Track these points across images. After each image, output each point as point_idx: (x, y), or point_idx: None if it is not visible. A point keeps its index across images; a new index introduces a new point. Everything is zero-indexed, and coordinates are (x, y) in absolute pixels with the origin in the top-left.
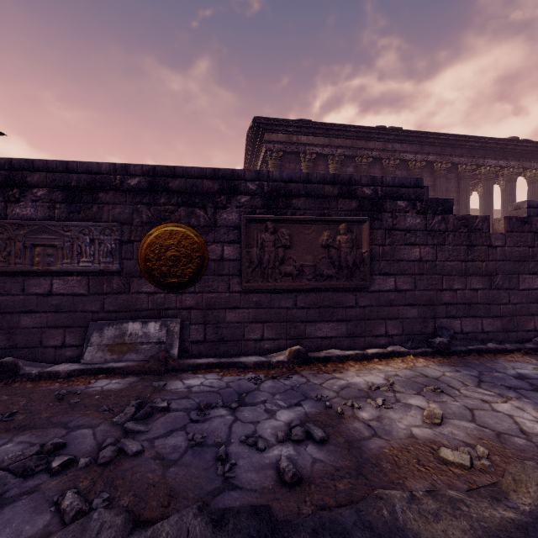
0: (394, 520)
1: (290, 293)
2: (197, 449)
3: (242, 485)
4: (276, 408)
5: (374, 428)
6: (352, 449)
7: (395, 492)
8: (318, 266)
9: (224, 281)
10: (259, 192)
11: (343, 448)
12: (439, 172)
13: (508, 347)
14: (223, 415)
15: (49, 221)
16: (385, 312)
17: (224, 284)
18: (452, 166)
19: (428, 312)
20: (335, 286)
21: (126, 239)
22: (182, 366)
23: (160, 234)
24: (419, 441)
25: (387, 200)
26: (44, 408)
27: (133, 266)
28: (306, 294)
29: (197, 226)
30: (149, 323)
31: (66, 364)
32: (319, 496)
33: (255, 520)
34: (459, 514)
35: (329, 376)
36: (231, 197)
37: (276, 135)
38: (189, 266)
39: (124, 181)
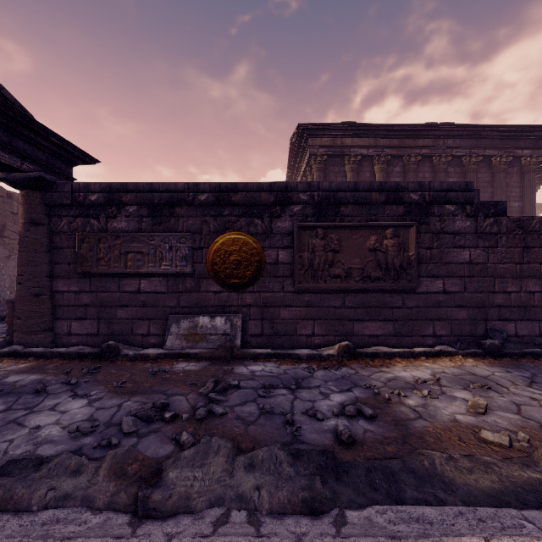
0: (433, 469)
1: (339, 294)
2: (267, 415)
3: (307, 441)
4: (329, 391)
5: (419, 412)
6: (399, 425)
7: (435, 452)
8: (365, 268)
9: (278, 282)
10: (310, 202)
11: (390, 424)
12: (498, 167)
13: None
14: (284, 394)
15: (138, 232)
16: (433, 313)
17: (278, 285)
18: (514, 159)
19: (478, 314)
20: (382, 287)
21: (197, 246)
22: (245, 355)
23: (225, 242)
24: (462, 425)
25: (434, 204)
26: (145, 380)
27: (202, 268)
28: (354, 295)
29: (256, 234)
30: (216, 317)
31: (153, 349)
32: (370, 453)
33: (323, 457)
34: (490, 471)
35: (376, 369)
36: (285, 207)
37: (320, 140)
38: (249, 268)
39: (196, 197)
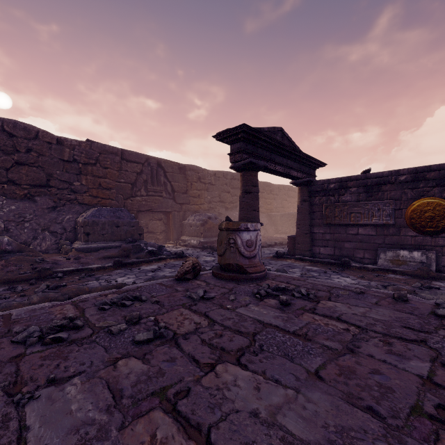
0: None
1: None
2: None
3: None
4: None
5: None
6: None
7: None
8: None
9: None
10: None
11: None
12: None
13: None
14: None
15: (357, 202)
16: None
17: None
18: None
19: None
20: None
21: (397, 208)
22: (439, 277)
23: (420, 204)
24: None
25: None
26: (373, 277)
27: (401, 221)
28: None
29: None
30: (413, 252)
31: (370, 265)
32: None
33: None
34: None
35: None
36: None
37: None
38: (441, 221)
39: (396, 178)
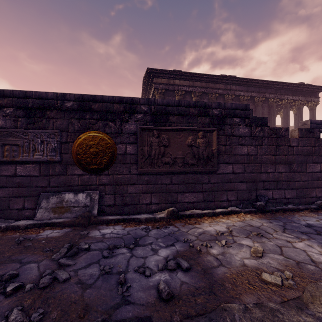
0: None
1: (168, 175)
2: (105, 276)
3: (134, 301)
4: (158, 247)
5: (220, 260)
6: (206, 274)
7: (234, 305)
8: (185, 158)
9: (126, 167)
10: (148, 112)
11: (200, 274)
12: (258, 103)
13: (300, 207)
14: (124, 253)
15: (14, 129)
16: (226, 186)
17: (126, 169)
18: (265, 99)
19: (252, 186)
20: (196, 170)
21: (64, 141)
22: (100, 221)
23: (86, 138)
24: (249, 268)
25: (227, 117)
26: (7, 250)
27: (68, 157)
28: (178, 175)
29: (110, 133)
30: (79, 194)
31: (24, 220)
32: (184, 308)
33: None
34: (277, 320)
35: (192, 226)
36: (131, 114)
37: (160, 79)
38: (104, 157)
39: (63, 104)
